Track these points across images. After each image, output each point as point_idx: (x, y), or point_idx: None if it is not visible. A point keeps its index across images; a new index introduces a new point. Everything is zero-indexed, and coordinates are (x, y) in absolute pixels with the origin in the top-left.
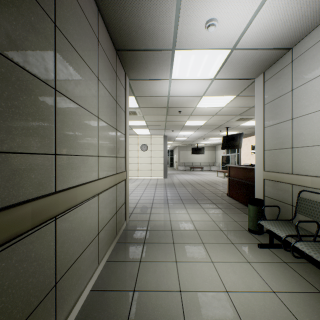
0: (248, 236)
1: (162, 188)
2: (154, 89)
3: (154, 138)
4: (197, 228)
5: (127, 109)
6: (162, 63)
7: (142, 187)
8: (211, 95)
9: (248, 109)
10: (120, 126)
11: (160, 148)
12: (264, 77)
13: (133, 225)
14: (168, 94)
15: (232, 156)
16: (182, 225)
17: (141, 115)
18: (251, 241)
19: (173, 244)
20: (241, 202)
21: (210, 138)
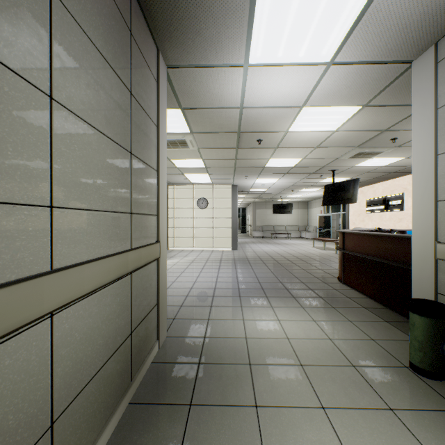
0: (418, 386)
1: (230, 267)
2: (215, 90)
3: (218, 189)
4: (302, 358)
5: (161, 122)
6: (230, 17)
7: (198, 264)
8: (318, 105)
9: (377, 134)
10: (142, 149)
11: (227, 204)
12: (438, 53)
13: (172, 350)
14: (240, 103)
15: (334, 216)
16: (269, 349)
17: (196, 147)
18: (431, 401)
19: (256, 411)
20: (370, 295)
21: (303, 189)
